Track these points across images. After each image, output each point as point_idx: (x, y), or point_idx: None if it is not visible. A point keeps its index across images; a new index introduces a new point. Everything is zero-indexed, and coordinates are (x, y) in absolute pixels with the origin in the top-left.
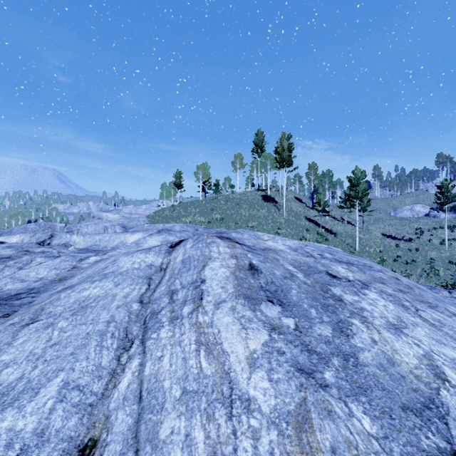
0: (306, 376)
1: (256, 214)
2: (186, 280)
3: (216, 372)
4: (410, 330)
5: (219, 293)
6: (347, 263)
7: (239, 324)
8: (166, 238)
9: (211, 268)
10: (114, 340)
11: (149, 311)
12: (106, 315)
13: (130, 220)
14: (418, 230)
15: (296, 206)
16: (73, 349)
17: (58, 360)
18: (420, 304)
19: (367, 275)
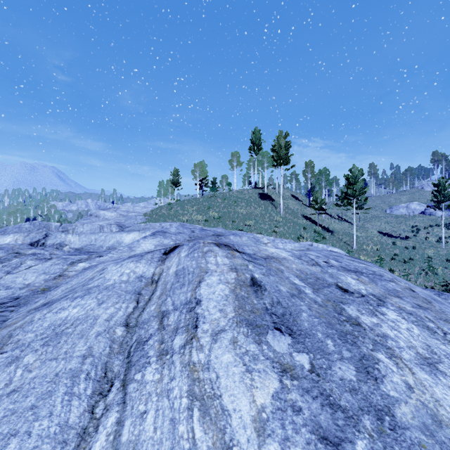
0: (332, 449)
1: (253, 212)
2: (179, 299)
3: (214, 447)
4: (446, 366)
5: (217, 318)
6: (356, 272)
7: (242, 365)
8: (161, 241)
9: (207, 285)
10: (88, 383)
11: (135, 338)
12: (82, 347)
13: (127, 218)
14: (414, 228)
15: (293, 204)
16: (34, 399)
17: (12, 418)
18: (446, 325)
19: (379, 287)
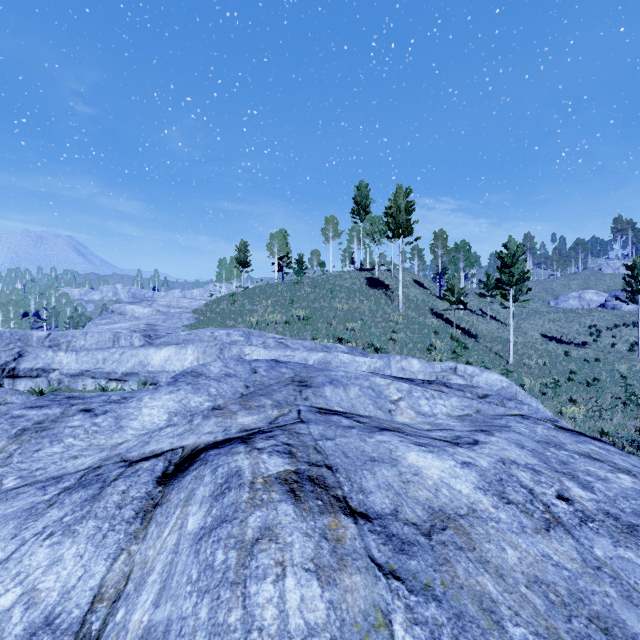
0: None
1: (358, 307)
2: None
3: None
4: None
5: None
6: None
7: None
8: (184, 401)
9: None
10: None
11: None
12: None
13: (167, 317)
14: (592, 328)
15: (417, 294)
16: None
17: None
18: None
19: None
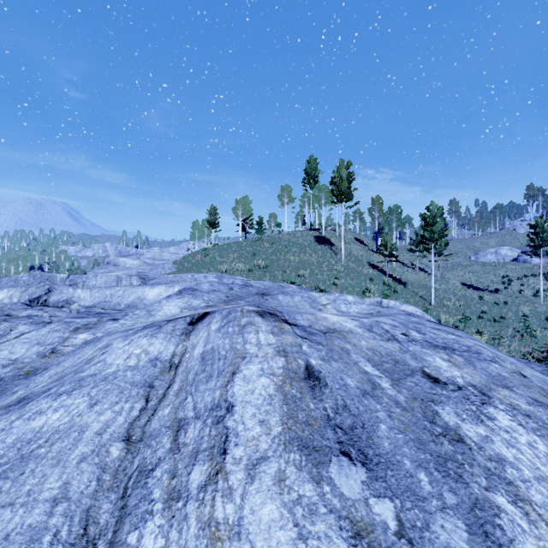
0: None
1: (308, 259)
2: (203, 400)
3: None
4: None
5: (256, 437)
6: (445, 349)
7: (292, 525)
8: (189, 302)
9: (244, 379)
10: None
11: (137, 462)
12: (55, 483)
13: (153, 267)
14: (505, 278)
15: (357, 249)
16: None
17: None
18: None
19: (479, 371)
